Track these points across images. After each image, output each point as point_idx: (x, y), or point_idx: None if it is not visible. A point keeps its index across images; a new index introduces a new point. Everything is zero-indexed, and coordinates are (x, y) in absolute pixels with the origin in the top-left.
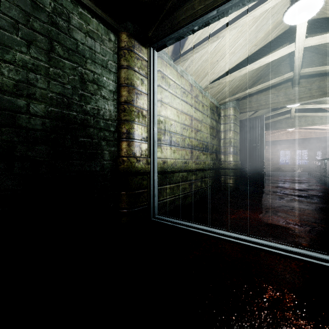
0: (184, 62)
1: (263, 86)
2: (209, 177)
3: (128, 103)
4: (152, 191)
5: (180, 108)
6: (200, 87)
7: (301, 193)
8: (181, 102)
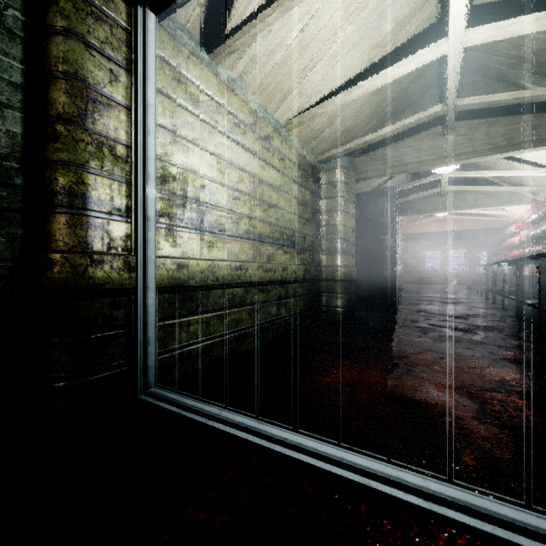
0: (235, 60)
1: (393, 128)
2: (296, 295)
3: (66, 119)
4: (143, 332)
5: (226, 155)
6: (275, 122)
7: (458, 323)
8: (230, 144)
